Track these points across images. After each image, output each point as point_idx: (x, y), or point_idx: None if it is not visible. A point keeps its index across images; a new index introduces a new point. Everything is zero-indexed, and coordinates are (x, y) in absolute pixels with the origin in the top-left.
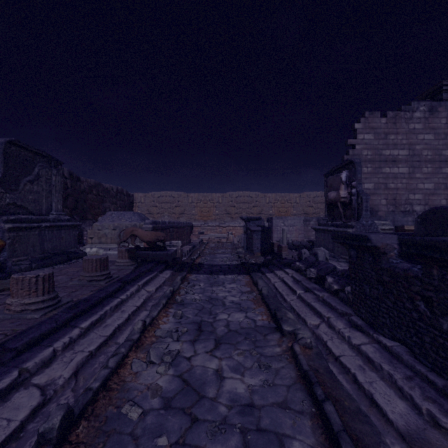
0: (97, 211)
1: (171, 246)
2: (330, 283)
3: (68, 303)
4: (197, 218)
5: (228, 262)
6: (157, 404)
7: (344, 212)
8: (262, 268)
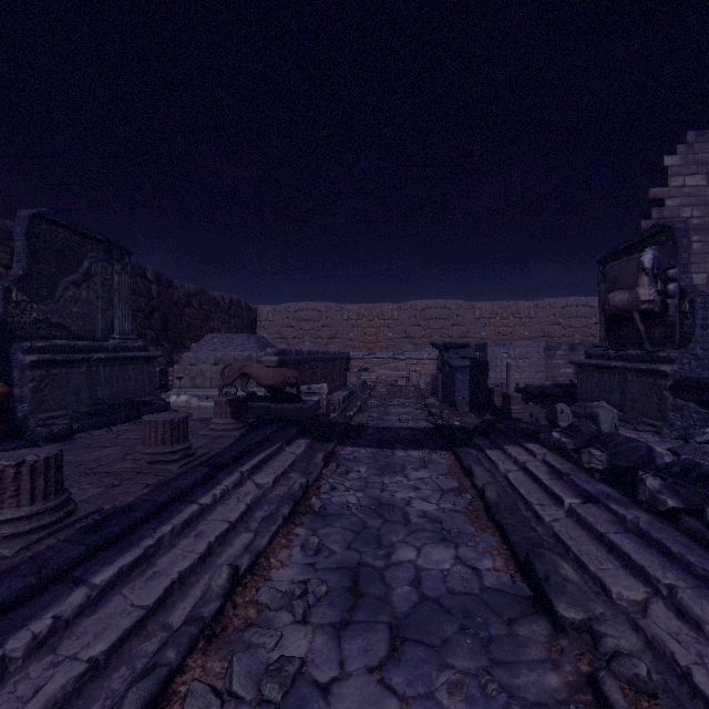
0: (199, 335)
1: (309, 393)
2: (655, 492)
3: (89, 516)
4: (357, 345)
5: (411, 422)
6: None
7: (645, 331)
8: (476, 438)
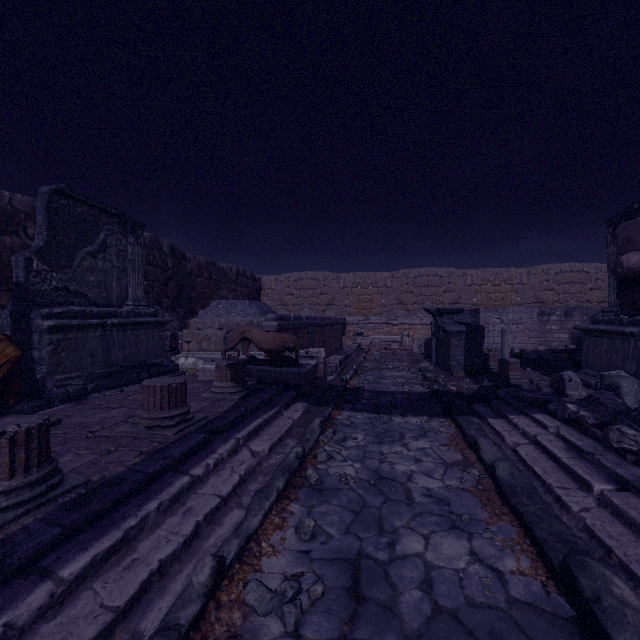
0: (209, 302)
1: (307, 357)
2: None
3: (74, 489)
4: (353, 311)
5: (406, 386)
6: None
7: None
8: (475, 405)
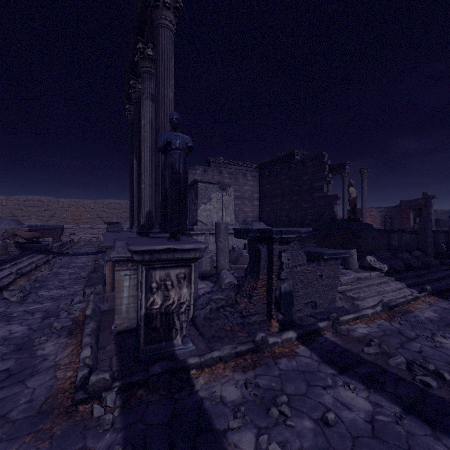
0: None
1: (44, 241)
2: None
3: None
4: (69, 221)
5: (89, 251)
6: (46, 274)
7: None
8: None
